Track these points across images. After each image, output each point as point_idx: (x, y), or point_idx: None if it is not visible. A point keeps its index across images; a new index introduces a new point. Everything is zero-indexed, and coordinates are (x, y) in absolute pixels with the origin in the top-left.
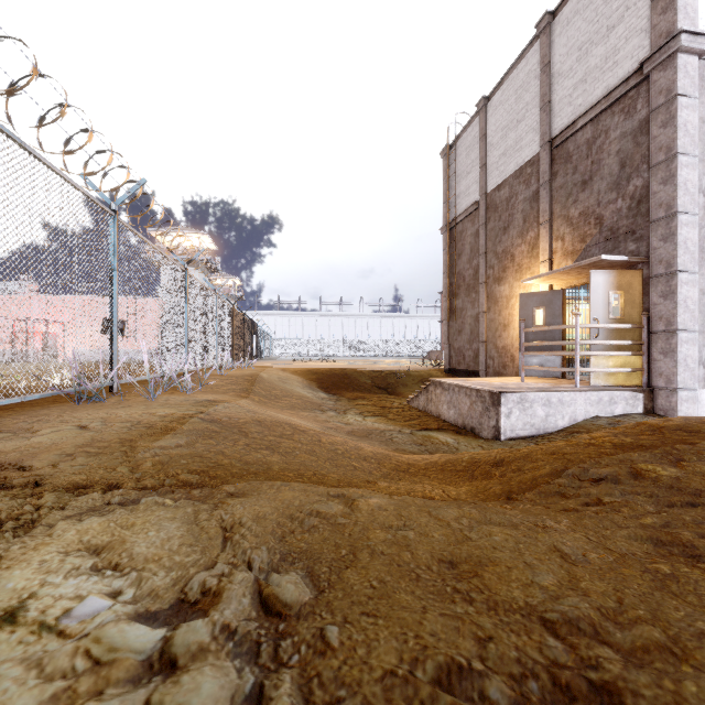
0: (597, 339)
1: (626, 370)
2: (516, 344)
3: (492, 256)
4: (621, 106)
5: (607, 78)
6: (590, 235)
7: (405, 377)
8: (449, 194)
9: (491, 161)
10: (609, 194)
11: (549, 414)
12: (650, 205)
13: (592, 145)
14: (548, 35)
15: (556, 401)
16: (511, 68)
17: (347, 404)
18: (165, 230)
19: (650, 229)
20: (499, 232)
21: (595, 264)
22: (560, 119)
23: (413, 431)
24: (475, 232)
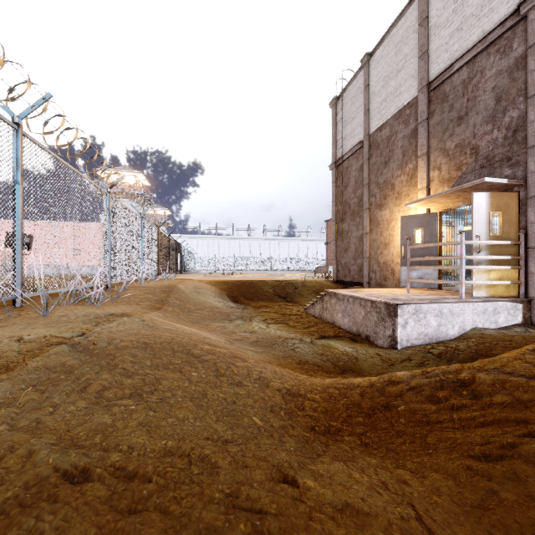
0: (479, 255)
1: (506, 283)
2: (395, 259)
3: (375, 186)
4: (497, 47)
5: (483, 24)
6: (466, 163)
7: (301, 287)
8: (337, 137)
9: (374, 107)
10: (485, 126)
11: (440, 324)
12: (527, 133)
13: (467, 85)
14: None
15: (447, 312)
16: (391, 27)
17: (253, 312)
18: (107, 169)
19: (527, 155)
20: (380, 166)
21: (476, 187)
22: (436, 65)
23: (313, 339)
24: (359, 167)
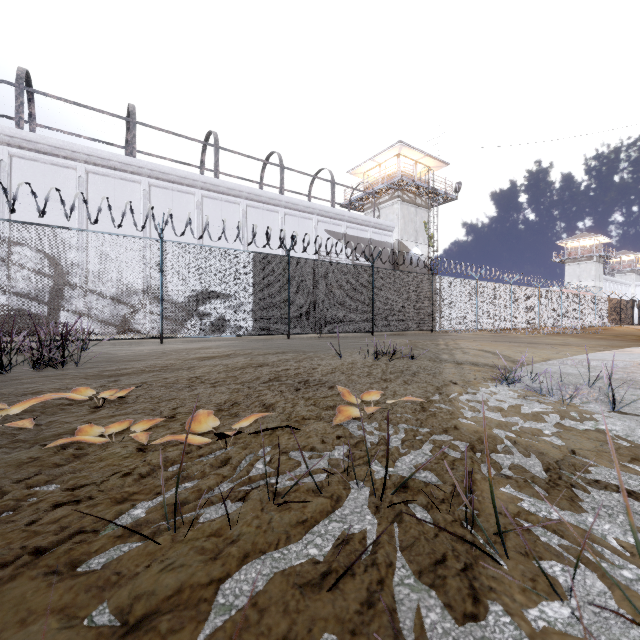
0: None
1: None
2: None
3: None
4: None
5: None
6: None
7: None
8: None
9: None
10: None
11: None
12: None
13: None
14: None
15: None
16: None
17: None
18: (568, 241)
19: None
20: None
21: None
22: None
23: None
24: None
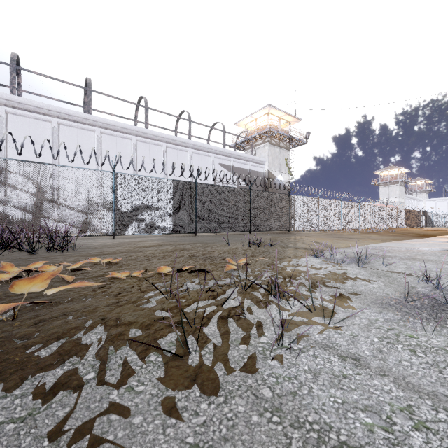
0: None
1: None
2: None
3: None
4: None
5: None
6: None
7: None
8: None
9: None
10: None
11: None
12: None
13: None
14: None
15: None
16: None
17: None
18: (381, 171)
19: None
20: None
21: None
22: None
23: None
24: None
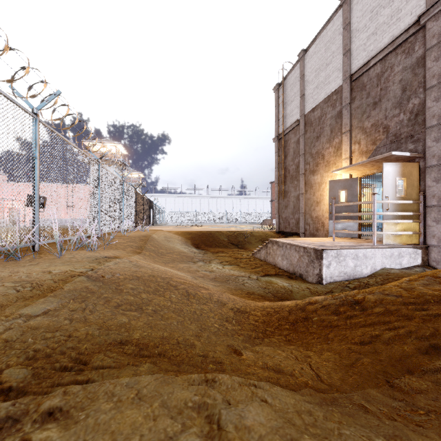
0: (388, 211)
1: (409, 233)
2: (325, 215)
3: (309, 156)
4: (403, 48)
5: (392, 30)
6: (380, 139)
7: (250, 237)
8: (279, 116)
9: (308, 92)
10: (394, 110)
11: (356, 265)
12: (425, 116)
13: (380, 77)
14: (348, 4)
15: (362, 255)
16: (322, 29)
17: (211, 256)
18: (93, 141)
19: (425, 133)
20: (313, 140)
21: (386, 159)
22: (357, 61)
23: (258, 276)
24: (296, 141)
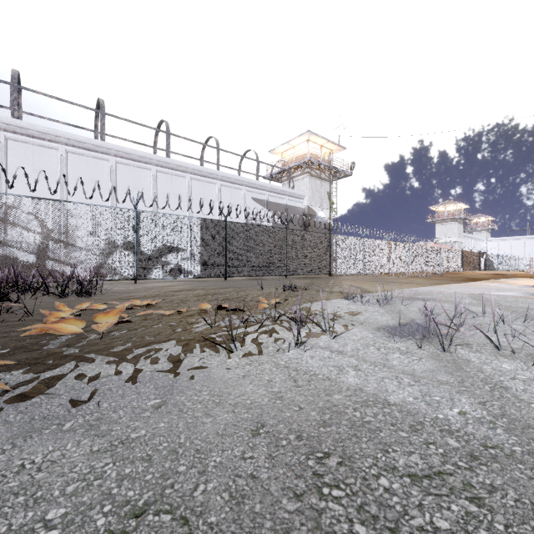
0: None
1: None
2: None
3: None
4: None
5: None
6: None
7: None
8: None
9: None
10: None
11: None
12: None
13: None
14: None
15: None
16: None
17: None
18: (437, 206)
19: None
20: None
21: None
22: None
23: None
24: None
